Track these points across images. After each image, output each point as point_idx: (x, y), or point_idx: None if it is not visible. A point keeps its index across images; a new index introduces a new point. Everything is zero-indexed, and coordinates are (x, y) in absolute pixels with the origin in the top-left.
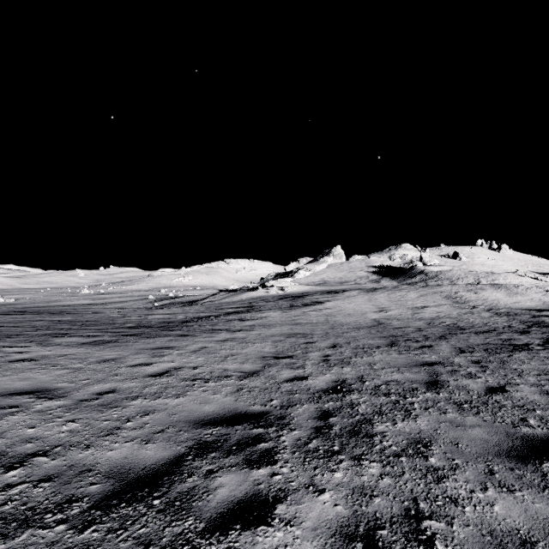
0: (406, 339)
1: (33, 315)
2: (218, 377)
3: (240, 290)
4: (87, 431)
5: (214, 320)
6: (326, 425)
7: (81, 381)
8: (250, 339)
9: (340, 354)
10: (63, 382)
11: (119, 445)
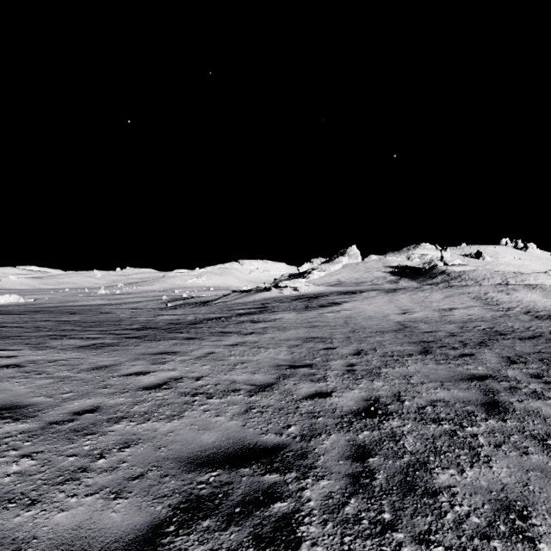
0: (440, 345)
1: (44, 315)
2: (224, 392)
3: (253, 290)
4: (42, 473)
5: (224, 321)
6: (365, 471)
7: (62, 394)
8: (262, 343)
9: (366, 363)
10: (41, 395)
11: (76, 501)
